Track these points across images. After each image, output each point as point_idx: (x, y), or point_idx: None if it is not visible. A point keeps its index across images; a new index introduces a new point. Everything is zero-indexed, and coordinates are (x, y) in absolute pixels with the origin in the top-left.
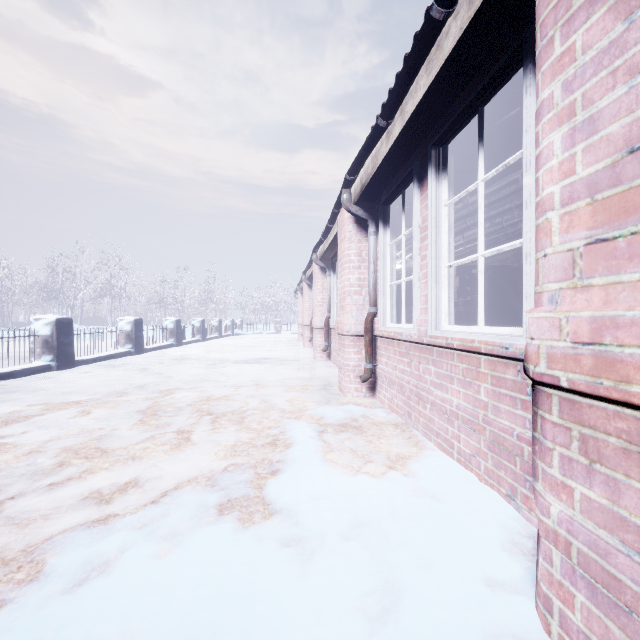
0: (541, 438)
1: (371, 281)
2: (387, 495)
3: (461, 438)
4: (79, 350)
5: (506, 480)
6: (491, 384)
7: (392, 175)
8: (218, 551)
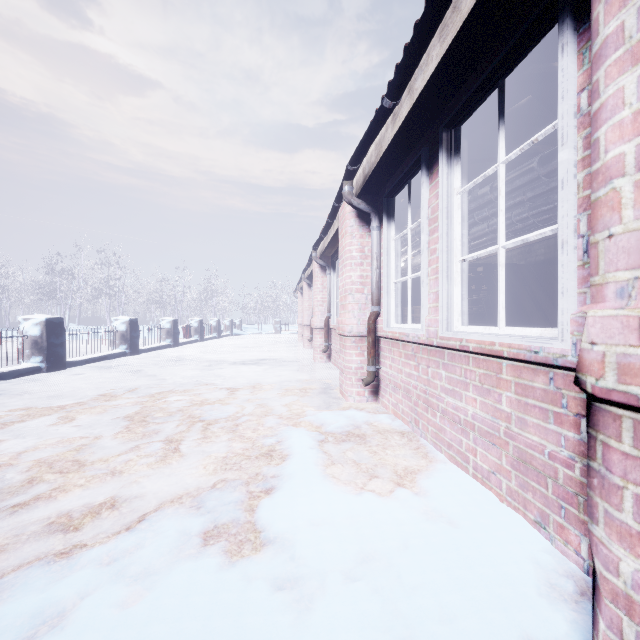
0: (603, 470)
1: (374, 278)
2: (397, 520)
3: (478, 452)
4: (74, 351)
5: (534, 504)
6: (515, 393)
7: (397, 164)
8: (197, 598)
